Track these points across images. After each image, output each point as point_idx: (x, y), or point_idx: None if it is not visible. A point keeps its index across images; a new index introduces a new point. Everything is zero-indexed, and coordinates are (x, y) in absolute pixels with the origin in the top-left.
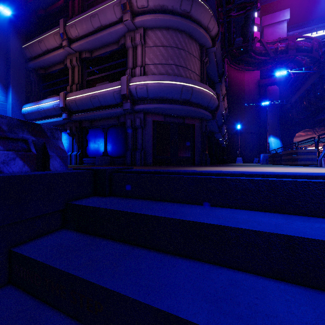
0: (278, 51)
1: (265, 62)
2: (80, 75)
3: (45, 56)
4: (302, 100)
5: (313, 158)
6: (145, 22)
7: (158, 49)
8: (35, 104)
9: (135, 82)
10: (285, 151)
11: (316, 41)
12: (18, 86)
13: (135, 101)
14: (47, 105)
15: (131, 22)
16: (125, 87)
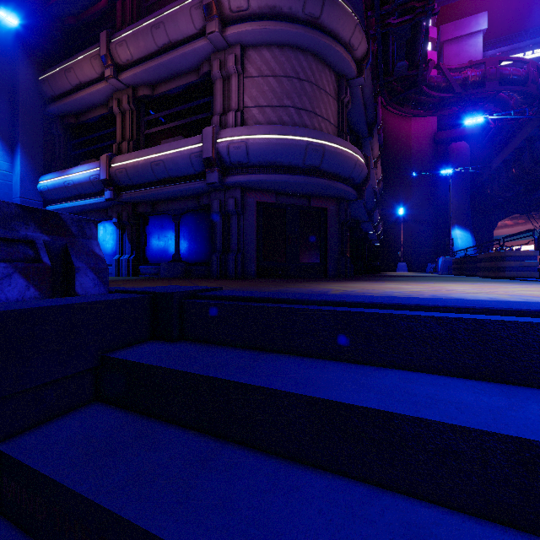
0: (468, 83)
1: (447, 102)
2: (135, 126)
3: (77, 94)
4: (510, 166)
5: (531, 266)
6: (244, 35)
7: (266, 81)
8: (60, 174)
9: (227, 136)
10: (480, 252)
11: (533, 66)
12: (31, 145)
13: (227, 169)
14: (79, 177)
15: (220, 36)
16: (209, 145)
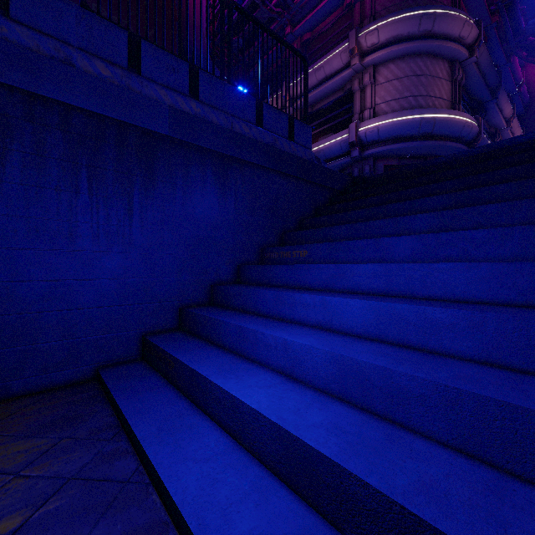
0: None
1: None
2: None
3: None
4: None
5: None
6: (376, 59)
7: (391, 84)
8: None
9: (365, 126)
10: None
11: None
12: None
13: (364, 147)
14: None
15: (359, 65)
16: (353, 134)
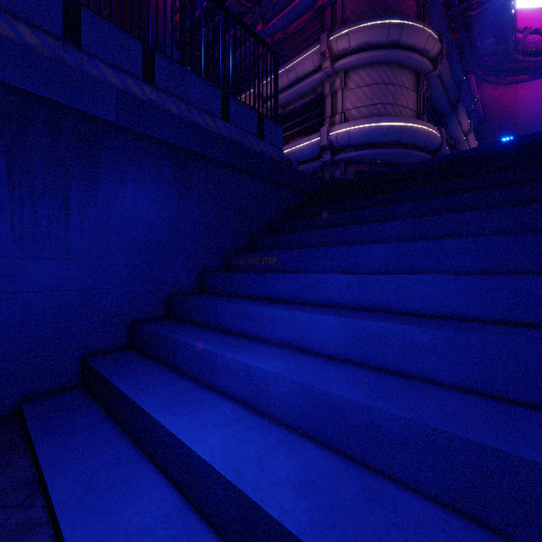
0: None
1: None
2: None
3: None
4: None
5: None
6: (347, 64)
7: (361, 90)
8: None
9: (336, 130)
10: None
11: None
12: None
13: (335, 151)
14: None
15: (330, 68)
16: (325, 138)
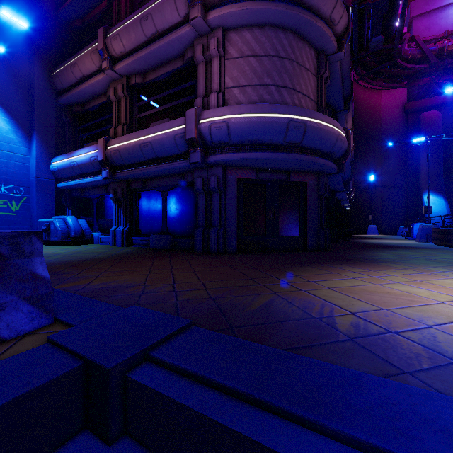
0: (445, 53)
1: (420, 73)
2: (128, 111)
3: (81, 85)
4: None
5: None
6: (226, 17)
7: (247, 61)
8: (67, 156)
9: (209, 117)
10: None
11: None
12: (45, 132)
13: (209, 148)
14: (82, 158)
15: (202, 20)
16: (192, 126)
